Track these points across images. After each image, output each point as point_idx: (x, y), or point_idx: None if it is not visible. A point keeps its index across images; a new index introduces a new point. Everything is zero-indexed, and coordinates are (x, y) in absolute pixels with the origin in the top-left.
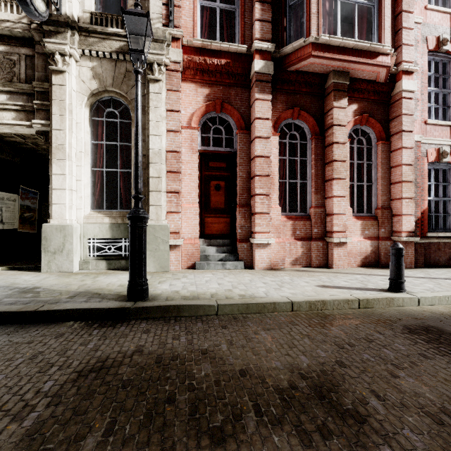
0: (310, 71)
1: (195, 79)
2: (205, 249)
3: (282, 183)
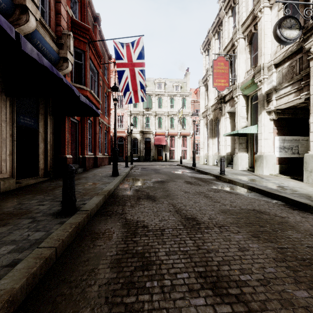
0: None
1: None
2: None
3: None
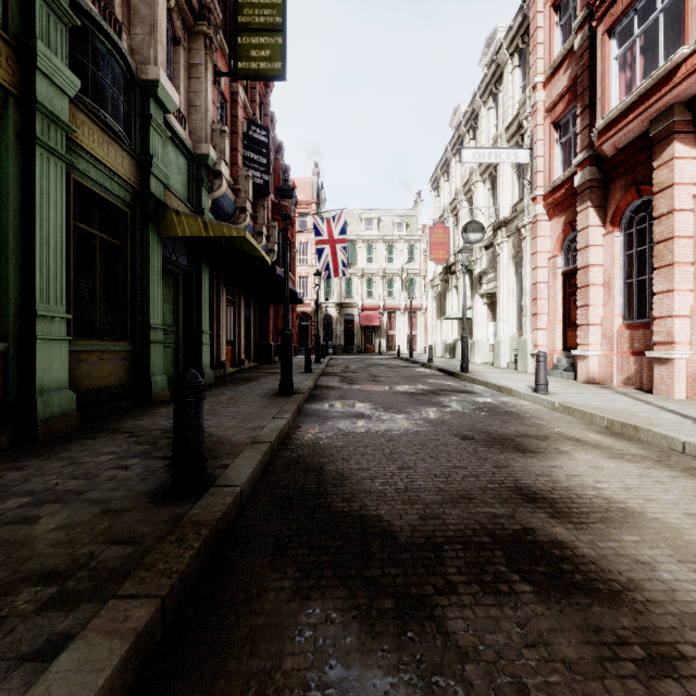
0: (633, 138)
1: (555, 214)
2: (560, 360)
3: (633, 283)
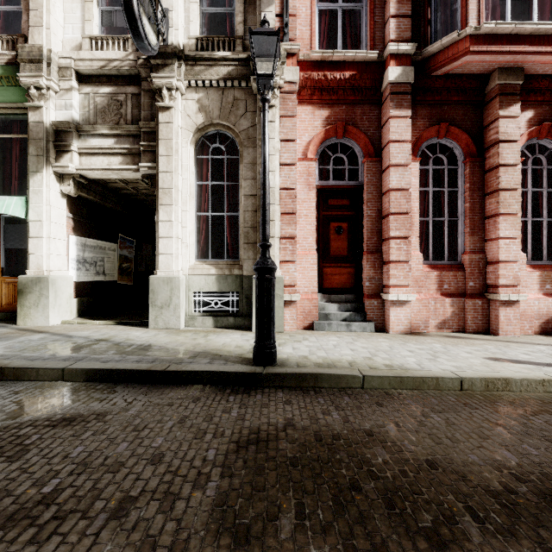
0: (464, 73)
1: (312, 100)
2: (324, 306)
3: (422, 222)
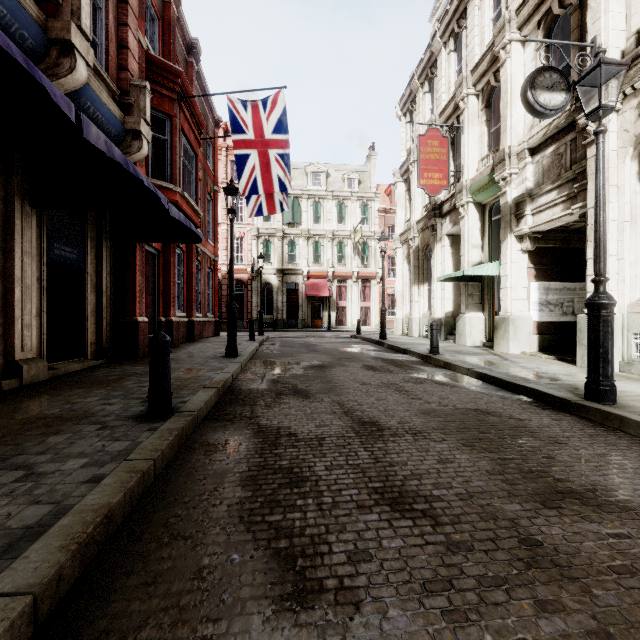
0: None
1: None
2: None
3: None
